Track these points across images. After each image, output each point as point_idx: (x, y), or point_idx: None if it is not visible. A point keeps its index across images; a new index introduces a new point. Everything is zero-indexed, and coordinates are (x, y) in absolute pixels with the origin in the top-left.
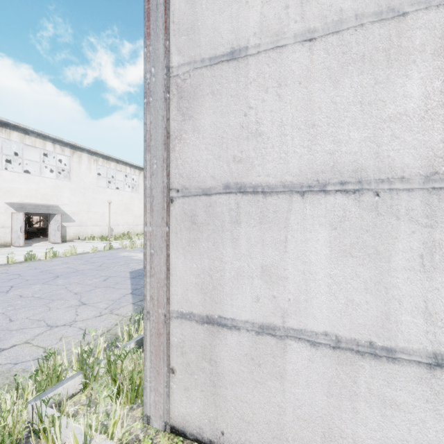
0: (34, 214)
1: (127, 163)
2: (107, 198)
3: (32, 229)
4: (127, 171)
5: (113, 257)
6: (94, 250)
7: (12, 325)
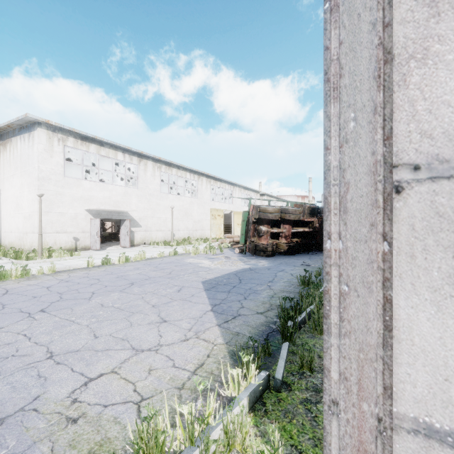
0: (106, 220)
1: (187, 168)
2: (169, 203)
3: (105, 233)
4: (187, 176)
5: (180, 263)
6: (160, 256)
7: (97, 344)
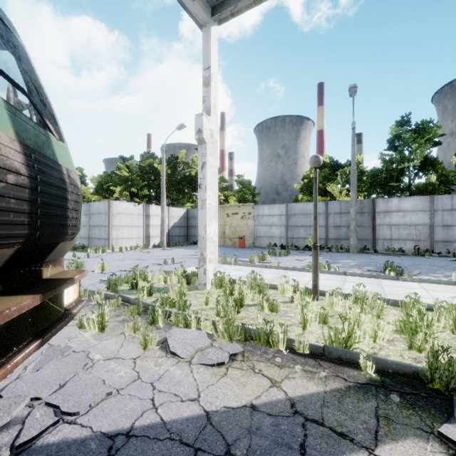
0: None
1: None
2: None
3: None
4: None
5: None
6: None
7: None
